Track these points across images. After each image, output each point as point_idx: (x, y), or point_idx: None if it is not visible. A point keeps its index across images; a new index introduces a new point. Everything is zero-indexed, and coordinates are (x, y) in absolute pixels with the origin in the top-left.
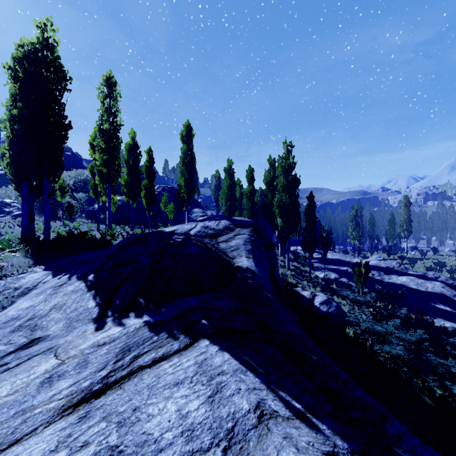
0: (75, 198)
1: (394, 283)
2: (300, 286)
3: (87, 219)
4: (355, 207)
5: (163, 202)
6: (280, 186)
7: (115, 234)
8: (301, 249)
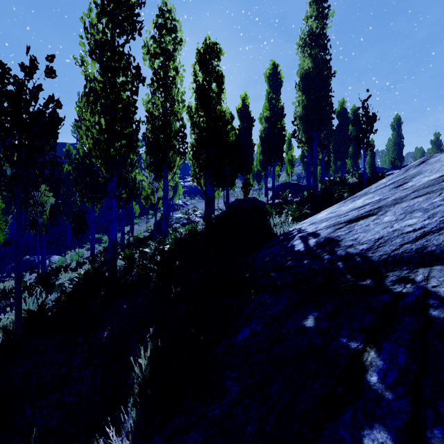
0: None
1: None
2: None
3: None
4: None
5: None
6: None
7: None
8: None
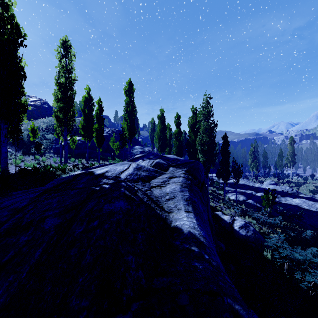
0: (46, 138)
1: (290, 204)
2: (218, 208)
3: (54, 154)
4: (254, 145)
5: (112, 141)
6: (201, 128)
7: (66, 168)
8: (214, 176)
